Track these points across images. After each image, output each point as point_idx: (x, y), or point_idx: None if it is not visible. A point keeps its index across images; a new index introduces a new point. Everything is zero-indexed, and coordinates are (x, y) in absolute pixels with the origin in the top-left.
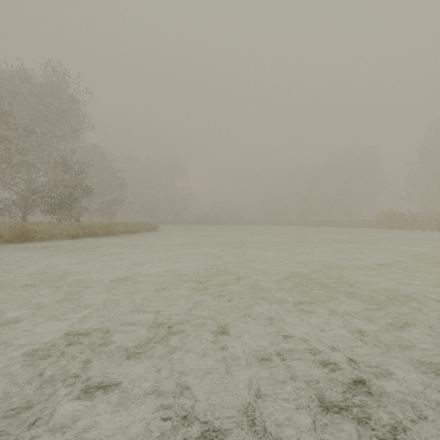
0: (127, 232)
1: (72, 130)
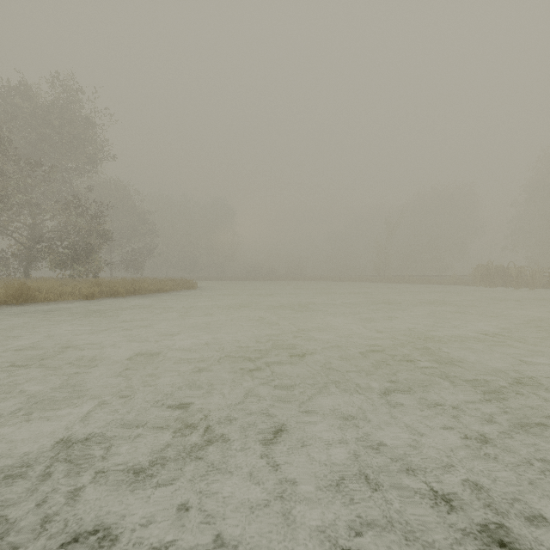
0: (157, 291)
1: (87, 162)
